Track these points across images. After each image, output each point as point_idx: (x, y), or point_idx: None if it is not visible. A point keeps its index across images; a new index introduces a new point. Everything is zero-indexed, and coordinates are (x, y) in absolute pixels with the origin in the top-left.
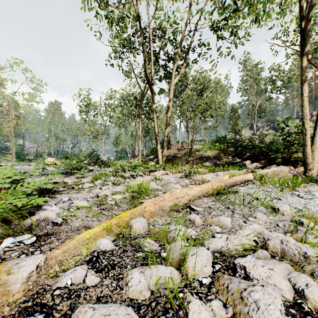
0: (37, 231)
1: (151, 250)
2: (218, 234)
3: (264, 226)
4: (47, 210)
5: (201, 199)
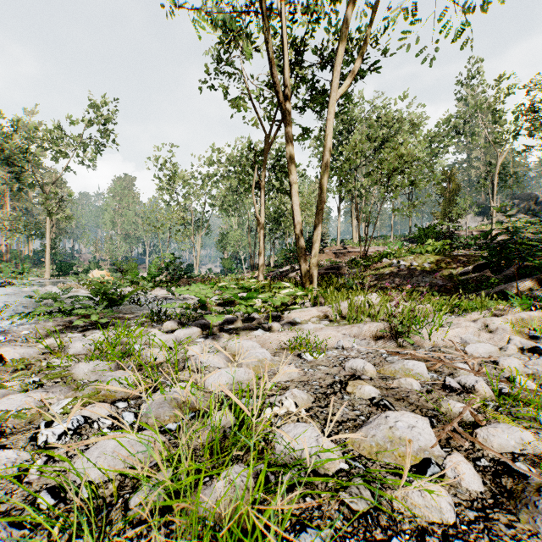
0: None
1: None
2: None
3: None
4: None
5: None
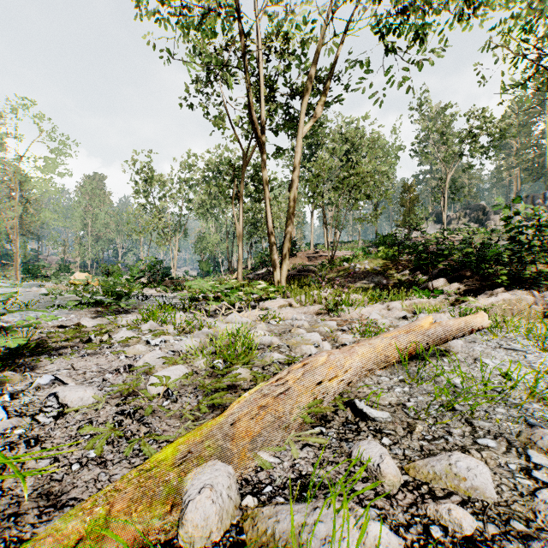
0: None
1: None
2: None
3: None
4: None
5: (374, 375)
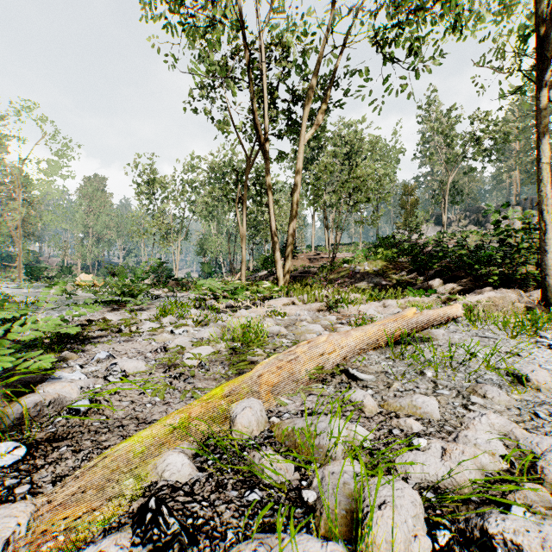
0: (33, 429)
1: (280, 482)
2: (421, 440)
3: (508, 416)
4: (62, 381)
5: (366, 354)
